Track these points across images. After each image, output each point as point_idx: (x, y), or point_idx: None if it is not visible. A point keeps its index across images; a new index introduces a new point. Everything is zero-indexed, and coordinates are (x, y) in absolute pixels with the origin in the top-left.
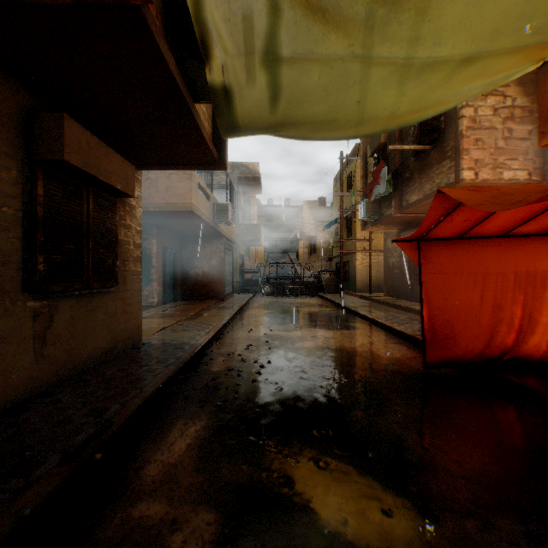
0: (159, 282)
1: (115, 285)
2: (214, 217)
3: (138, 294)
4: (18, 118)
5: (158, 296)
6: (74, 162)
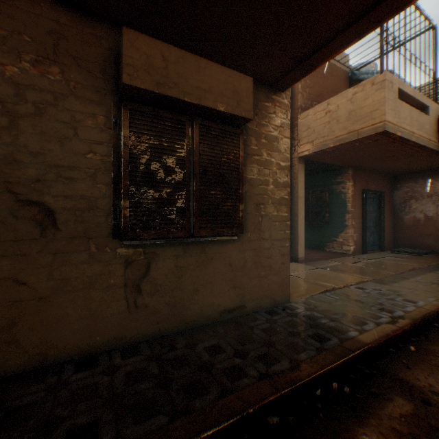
0: (356, 229)
1: (236, 233)
2: (437, 137)
3: (282, 245)
4: (104, 63)
5: (355, 244)
6: (137, 85)
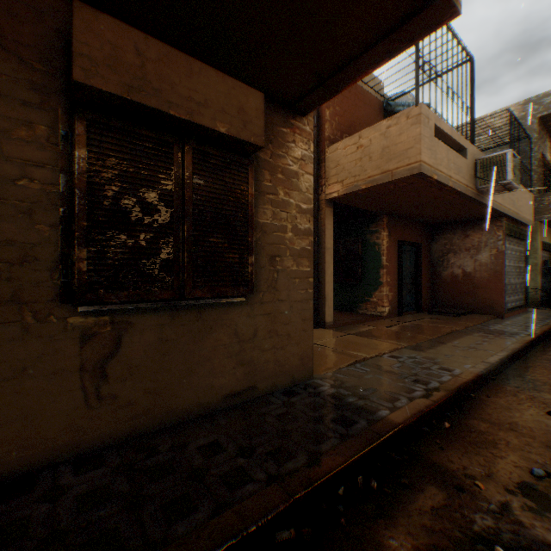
0: (392, 287)
1: (244, 293)
2: (475, 183)
3: (303, 307)
4: (49, 51)
5: (391, 304)
6: (98, 85)
